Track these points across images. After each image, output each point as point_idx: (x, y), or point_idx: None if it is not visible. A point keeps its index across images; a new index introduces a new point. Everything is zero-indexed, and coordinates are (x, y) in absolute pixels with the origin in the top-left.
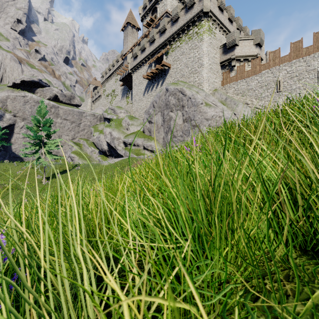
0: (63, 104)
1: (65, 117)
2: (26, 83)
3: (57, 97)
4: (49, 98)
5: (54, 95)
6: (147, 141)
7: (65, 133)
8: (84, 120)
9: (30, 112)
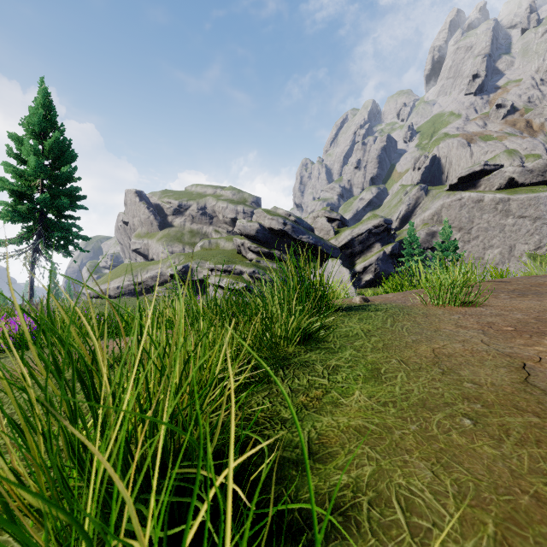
0: (521, 190)
1: (520, 214)
2: (464, 179)
3: (513, 180)
4: (498, 188)
5: (506, 180)
6: None
7: (521, 240)
8: None
9: (467, 218)
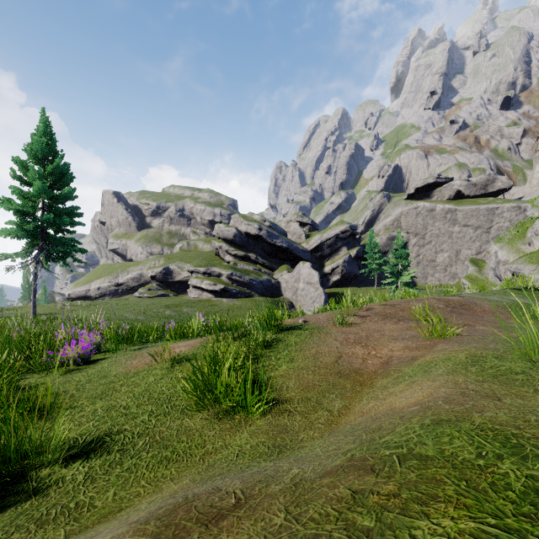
0: (466, 202)
1: (464, 223)
2: (420, 190)
3: (460, 192)
4: (448, 199)
5: (454, 192)
6: (536, 272)
7: (465, 246)
8: (498, 221)
9: (422, 225)
